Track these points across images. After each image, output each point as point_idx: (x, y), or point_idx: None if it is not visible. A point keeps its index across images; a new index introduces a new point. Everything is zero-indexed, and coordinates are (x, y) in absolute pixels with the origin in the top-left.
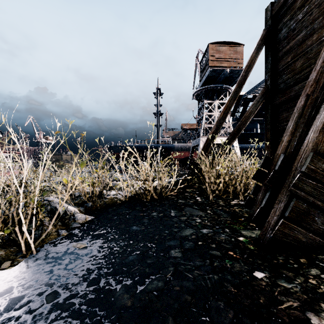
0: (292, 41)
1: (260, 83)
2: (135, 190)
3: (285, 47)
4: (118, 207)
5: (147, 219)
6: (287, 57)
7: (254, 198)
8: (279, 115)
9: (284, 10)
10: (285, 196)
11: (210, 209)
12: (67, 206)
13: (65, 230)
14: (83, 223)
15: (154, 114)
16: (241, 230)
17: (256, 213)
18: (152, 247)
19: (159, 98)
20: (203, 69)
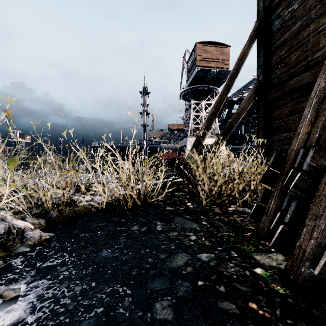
0: (287, 33)
1: (244, 86)
2: (114, 195)
3: (278, 40)
4: (90, 218)
5: (124, 238)
6: (281, 50)
7: (262, 206)
8: (272, 112)
9: (278, 0)
10: (325, 209)
11: (205, 219)
12: (13, 222)
13: (0, 260)
14: (36, 244)
15: (141, 114)
16: (253, 254)
17: (278, 233)
18: (125, 296)
19: (145, 98)
20: (190, 69)
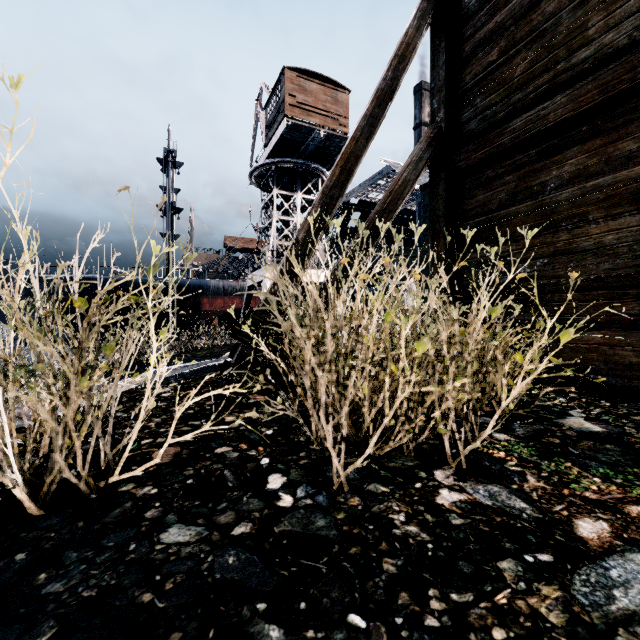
0: (503, 10)
1: (371, 180)
2: None
3: (482, 27)
4: None
5: None
6: (488, 51)
7: None
8: (467, 199)
9: None
10: None
11: None
12: None
13: None
14: None
15: (160, 209)
16: None
17: None
18: None
19: (172, 174)
20: (273, 121)
